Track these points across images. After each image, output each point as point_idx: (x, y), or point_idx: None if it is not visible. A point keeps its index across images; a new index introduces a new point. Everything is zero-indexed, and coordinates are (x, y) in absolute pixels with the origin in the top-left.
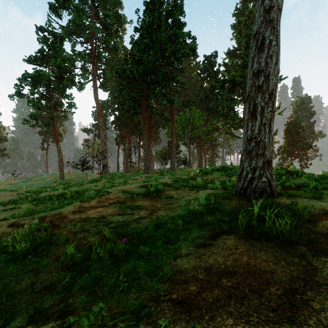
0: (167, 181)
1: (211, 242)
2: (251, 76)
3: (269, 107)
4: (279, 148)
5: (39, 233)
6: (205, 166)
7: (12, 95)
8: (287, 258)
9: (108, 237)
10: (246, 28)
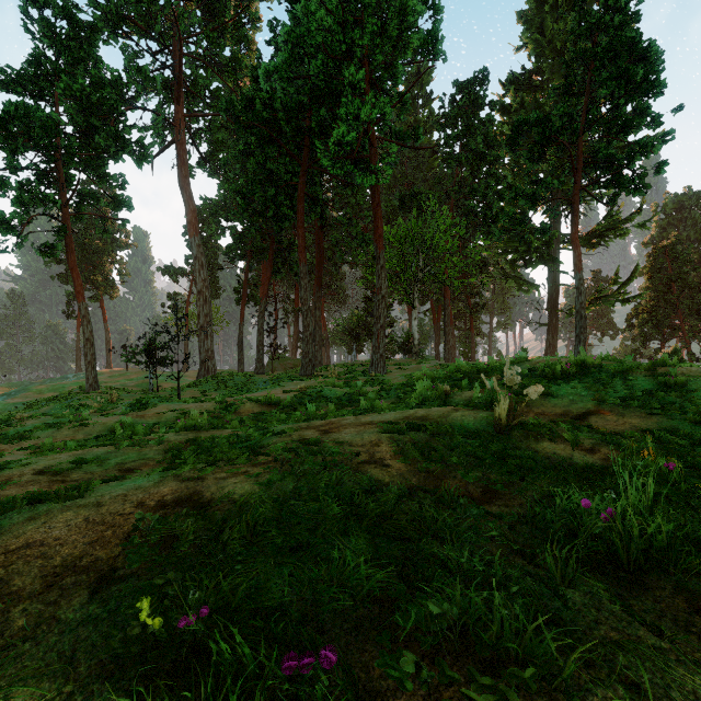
0: (375, 455)
1: None
2: None
3: None
4: (633, 314)
5: None
6: (452, 356)
7: None
8: None
9: None
10: (557, 17)
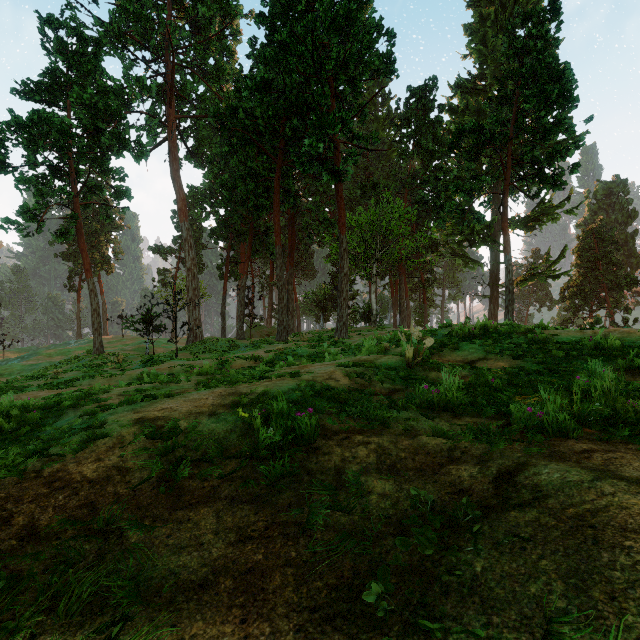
0: (332, 376)
1: None
2: None
3: None
4: (565, 288)
5: None
6: (408, 324)
7: None
8: None
9: None
10: (498, 31)
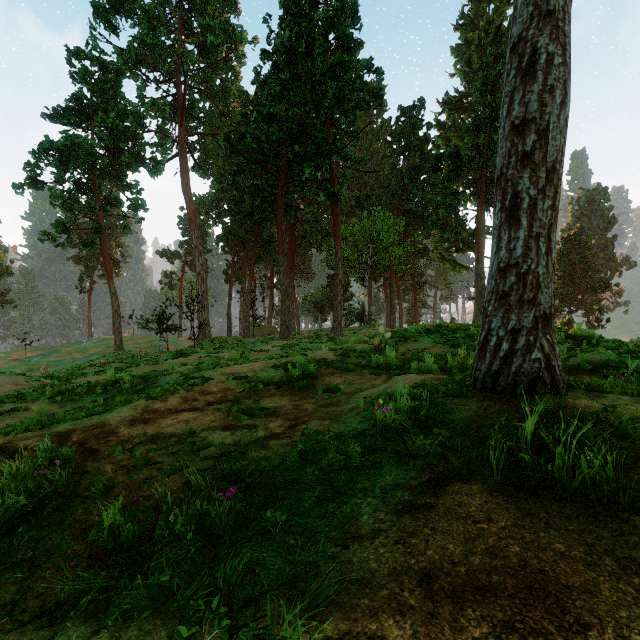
0: (326, 355)
1: (428, 501)
2: (507, 133)
3: (547, 200)
4: None
5: (50, 473)
6: (400, 324)
7: (20, 183)
8: (618, 550)
9: (195, 484)
10: (482, 53)
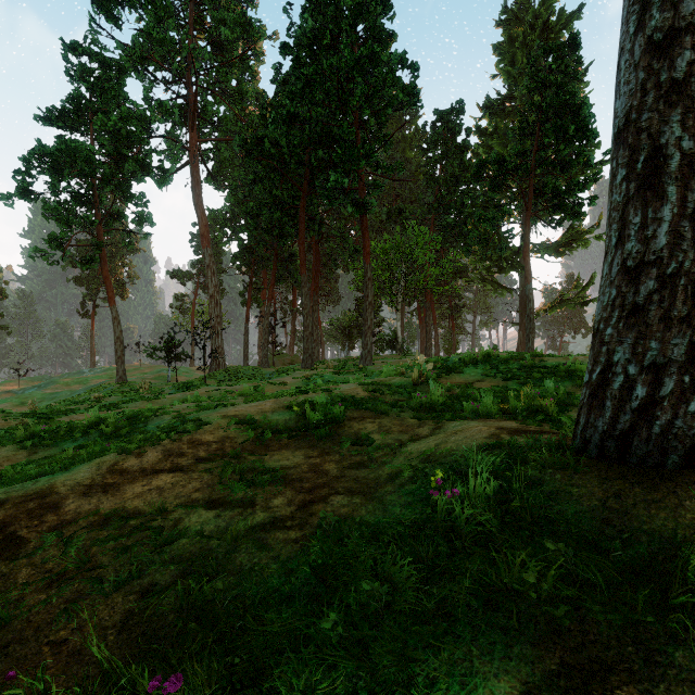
0: (354, 391)
1: None
2: (639, 57)
3: None
4: None
5: None
6: (436, 352)
7: (9, 194)
8: None
9: (107, 665)
10: (527, 51)
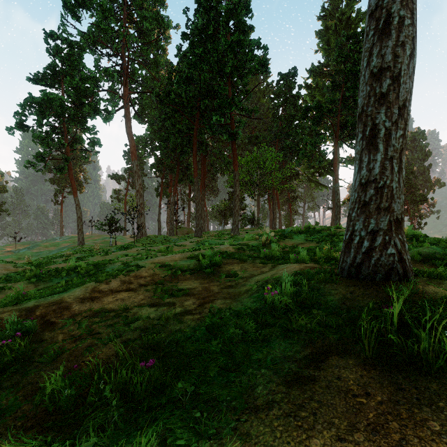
0: (227, 249)
1: (312, 373)
2: (367, 79)
3: (399, 130)
4: None
5: (12, 342)
6: (279, 226)
7: (11, 127)
8: None
9: (122, 356)
10: (337, 36)
